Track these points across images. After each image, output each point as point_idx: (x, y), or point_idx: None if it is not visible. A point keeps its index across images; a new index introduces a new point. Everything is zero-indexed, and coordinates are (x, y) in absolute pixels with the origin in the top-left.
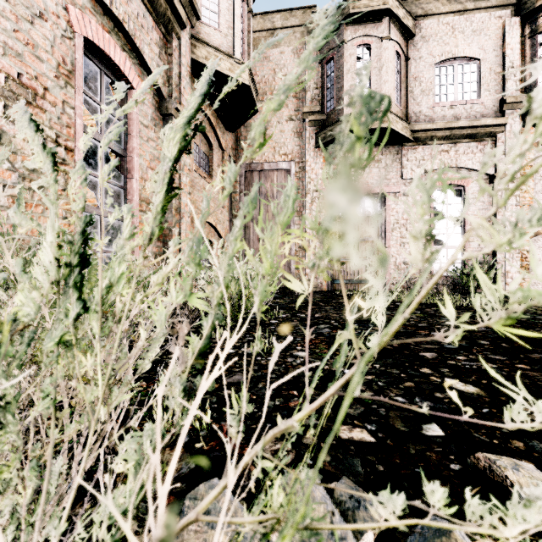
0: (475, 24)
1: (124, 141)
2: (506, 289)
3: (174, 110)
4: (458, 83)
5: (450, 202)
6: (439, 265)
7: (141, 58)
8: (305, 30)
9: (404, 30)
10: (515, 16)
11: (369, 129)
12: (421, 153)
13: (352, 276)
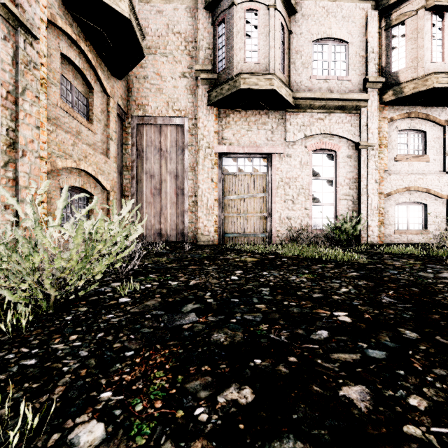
0: (344, 11)
1: None
2: (368, 240)
3: (2, 7)
4: (331, 61)
5: (324, 165)
6: (316, 220)
7: None
8: None
9: (287, 4)
10: (374, 10)
11: (257, 90)
12: (301, 119)
13: (242, 230)
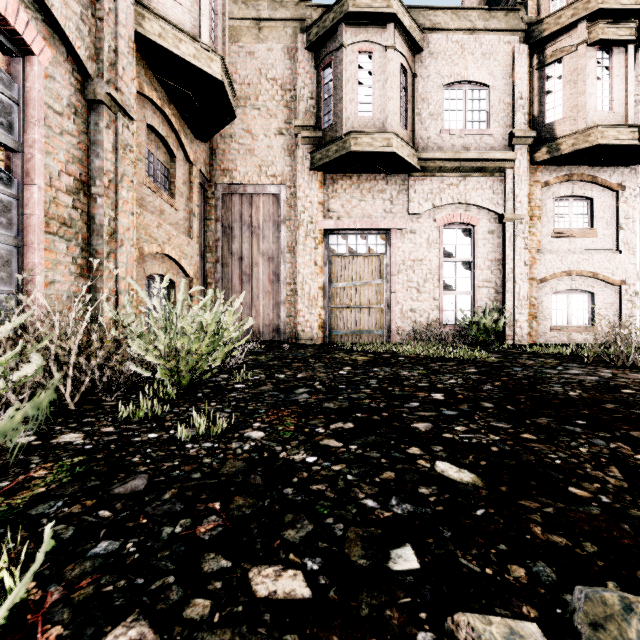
0: (485, 46)
1: (18, 130)
2: (515, 339)
3: (106, 96)
4: (468, 110)
5: (459, 243)
6: (448, 313)
7: (47, 12)
8: (298, 25)
9: (411, 41)
10: (524, 44)
11: (372, 153)
12: (429, 185)
13: (354, 326)
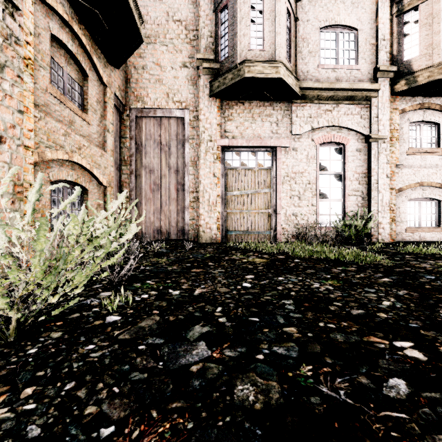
0: None
1: None
2: (379, 238)
3: None
4: (340, 49)
5: (332, 159)
6: (323, 217)
7: None
8: None
9: None
10: None
11: (262, 79)
12: (308, 111)
13: (246, 227)
